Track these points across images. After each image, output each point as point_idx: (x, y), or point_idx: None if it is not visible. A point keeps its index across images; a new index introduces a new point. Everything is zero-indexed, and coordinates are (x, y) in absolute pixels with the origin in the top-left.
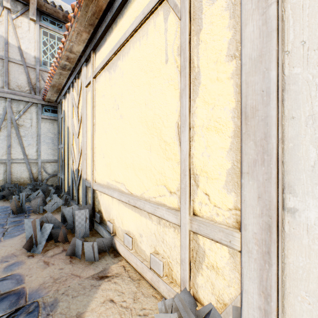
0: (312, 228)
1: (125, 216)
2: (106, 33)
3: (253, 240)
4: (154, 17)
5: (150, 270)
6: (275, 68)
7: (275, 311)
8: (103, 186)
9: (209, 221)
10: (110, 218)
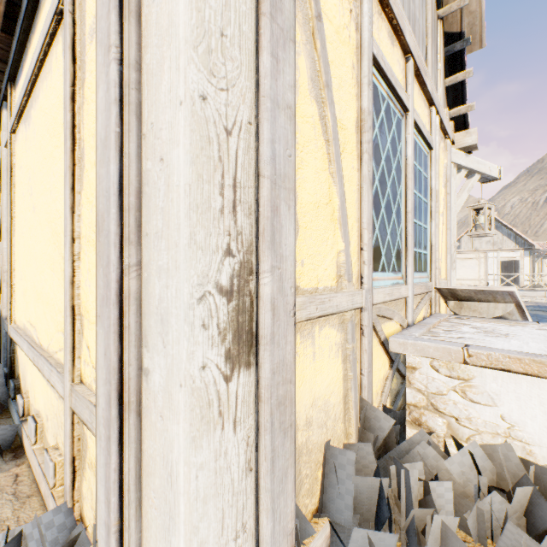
0: (157, 398)
1: (37, 386)
2: (22, 55)
3: (102, 420)
4: (56, 44)
5: (44, 477)
6: (113, 159)
7: (115, 526)
8: (18, 331)
9: (87, 392)
10: (26, 390)
